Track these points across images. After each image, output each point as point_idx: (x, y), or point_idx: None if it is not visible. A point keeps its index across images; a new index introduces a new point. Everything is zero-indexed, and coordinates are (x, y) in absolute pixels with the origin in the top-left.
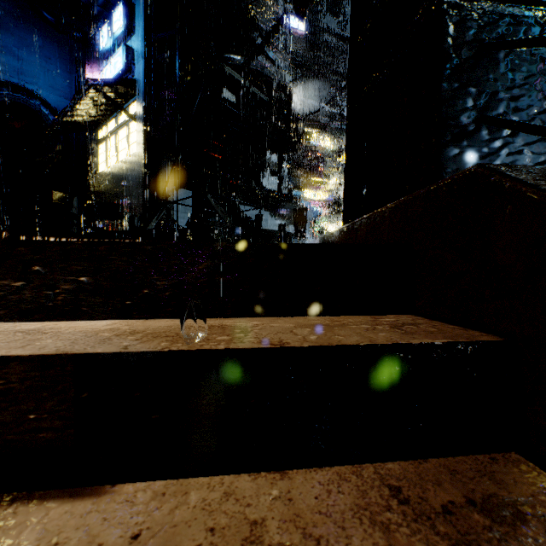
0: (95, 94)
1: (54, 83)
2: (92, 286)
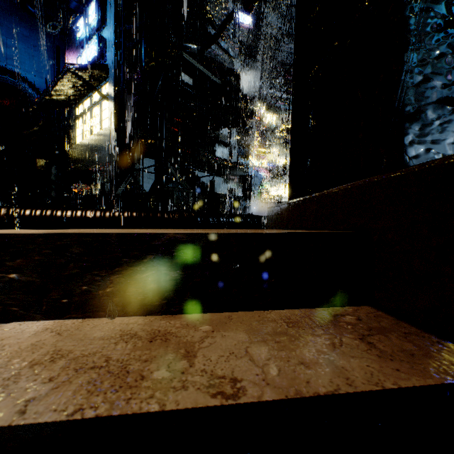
0: (72, 76)
1: (37, 67)
2: (24, 283)
